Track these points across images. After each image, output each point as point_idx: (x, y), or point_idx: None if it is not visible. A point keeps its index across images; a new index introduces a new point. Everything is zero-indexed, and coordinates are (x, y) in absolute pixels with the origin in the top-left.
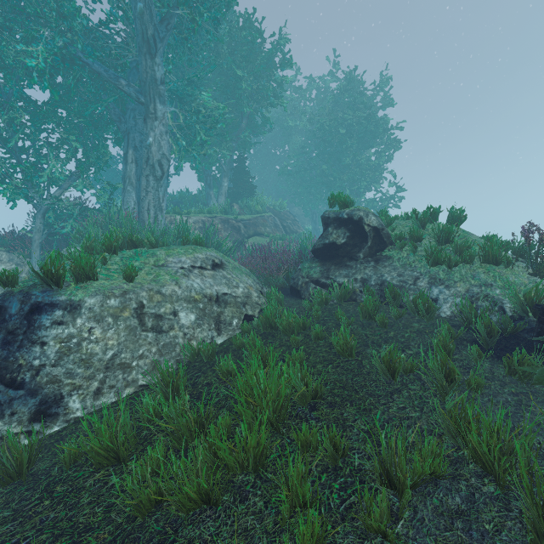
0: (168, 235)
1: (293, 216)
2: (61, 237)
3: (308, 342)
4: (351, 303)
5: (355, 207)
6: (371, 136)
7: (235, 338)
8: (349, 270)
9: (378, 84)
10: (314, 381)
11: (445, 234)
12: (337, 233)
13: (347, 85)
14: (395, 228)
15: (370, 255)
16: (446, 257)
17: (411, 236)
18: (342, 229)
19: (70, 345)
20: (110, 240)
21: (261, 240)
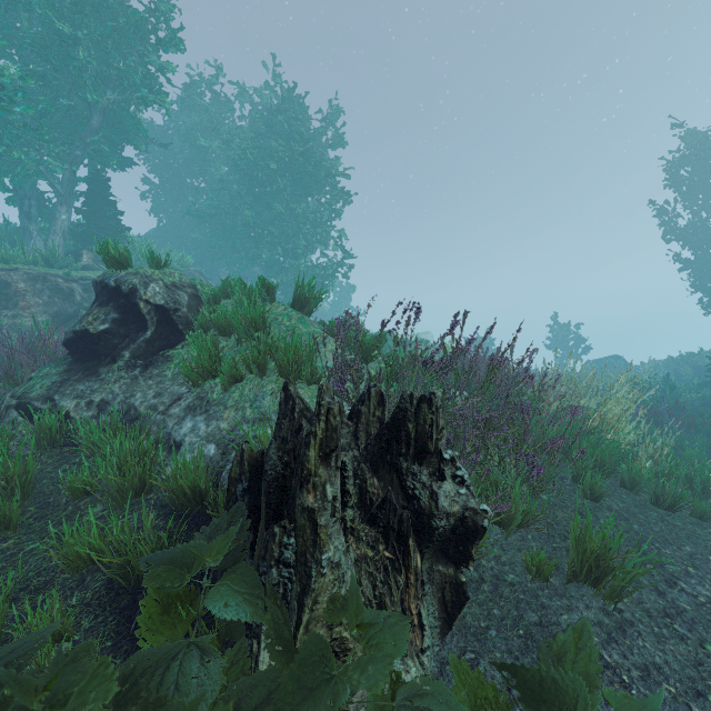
0: None
1: (206, 279)
2: None
3: None
4: (66, 450)
5: (135, 269)
6: (312, 180)
7: None
8: (91, 384)
9: (327, 115)
10: None
11: (251, 323)
12: (95, 312)
13: (280, 104)
14: (215, 308)
15: (146, 355)
16: (243, 364)
17: (216, 324)
18: (109, 305)
19: None
20: None
21: None
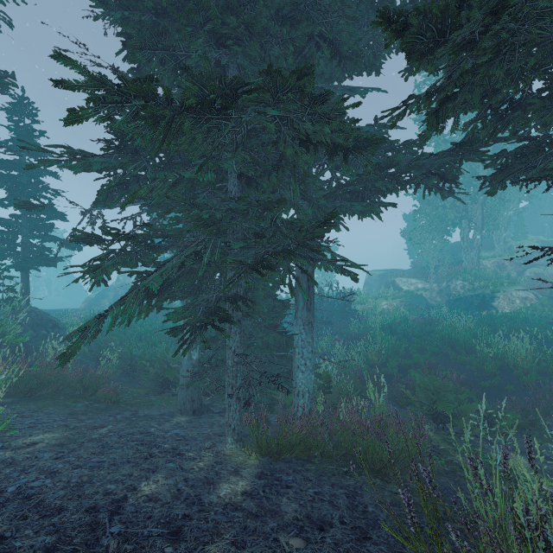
0: (493, 276)
1: None
2: (440, 275)
3: (552, 308)
4: None
5: None
6: None
7: (531, 307)
8: None
9: None
10: (551, 311)
11: None
12: None
13: None
14: None
15: None
16: None
17: None
18: None
19: (499, 303)
20: (496, 285)
21: (536, 269)
